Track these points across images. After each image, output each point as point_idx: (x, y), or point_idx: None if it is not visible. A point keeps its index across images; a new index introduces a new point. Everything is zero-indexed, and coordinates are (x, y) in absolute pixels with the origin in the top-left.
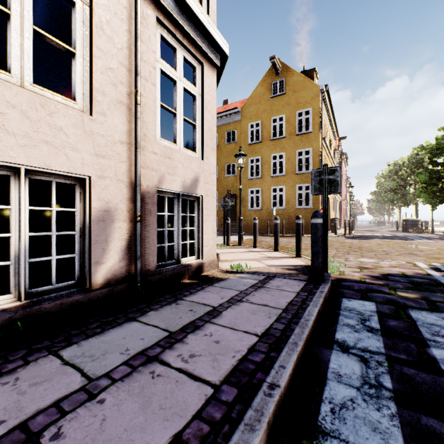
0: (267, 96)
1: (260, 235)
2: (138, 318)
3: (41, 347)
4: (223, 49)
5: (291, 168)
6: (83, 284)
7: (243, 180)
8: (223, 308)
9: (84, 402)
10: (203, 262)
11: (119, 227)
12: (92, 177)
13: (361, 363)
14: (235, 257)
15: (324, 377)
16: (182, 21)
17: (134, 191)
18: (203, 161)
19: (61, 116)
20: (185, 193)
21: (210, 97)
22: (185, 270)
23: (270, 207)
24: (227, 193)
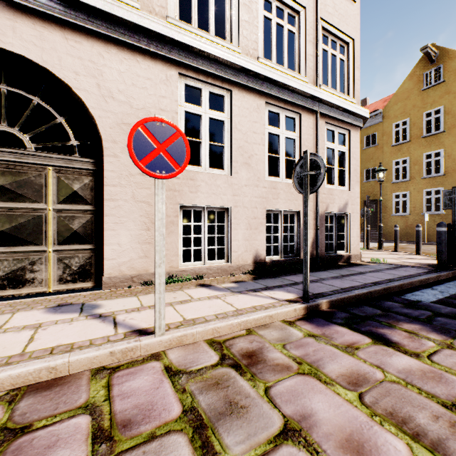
0: (417, 90)
1: (407, 243)
2: (324, 271)
3: (295, 272)
4: (364, 116)
5: (453, 166)
6: (297, 256)
7: (385, 184)
8: (366, 272)
9: (323, 280)
10: (350, 254)
11: (310, 232)
12: (301, 211)
13: (437, 292)
14: (374, 256)
15: (414, 291)
16: (338, 115)
17: (316, 214)
18: (350, 191)
19: (292, 188)
20: (339, 212)
21: (355, 149)
22: (339, 257)
23: (422, 211)
24: (366, 199)
